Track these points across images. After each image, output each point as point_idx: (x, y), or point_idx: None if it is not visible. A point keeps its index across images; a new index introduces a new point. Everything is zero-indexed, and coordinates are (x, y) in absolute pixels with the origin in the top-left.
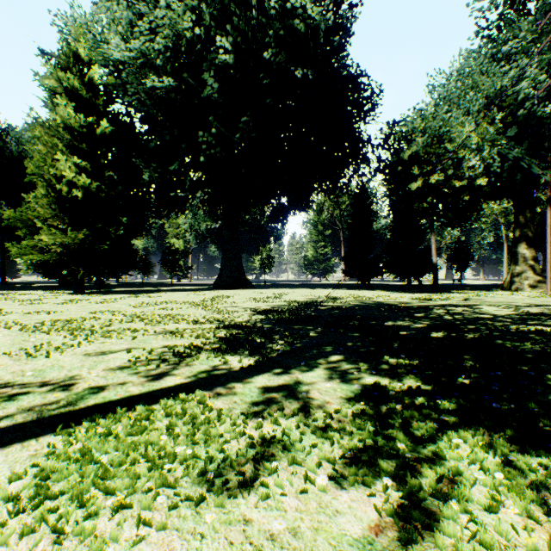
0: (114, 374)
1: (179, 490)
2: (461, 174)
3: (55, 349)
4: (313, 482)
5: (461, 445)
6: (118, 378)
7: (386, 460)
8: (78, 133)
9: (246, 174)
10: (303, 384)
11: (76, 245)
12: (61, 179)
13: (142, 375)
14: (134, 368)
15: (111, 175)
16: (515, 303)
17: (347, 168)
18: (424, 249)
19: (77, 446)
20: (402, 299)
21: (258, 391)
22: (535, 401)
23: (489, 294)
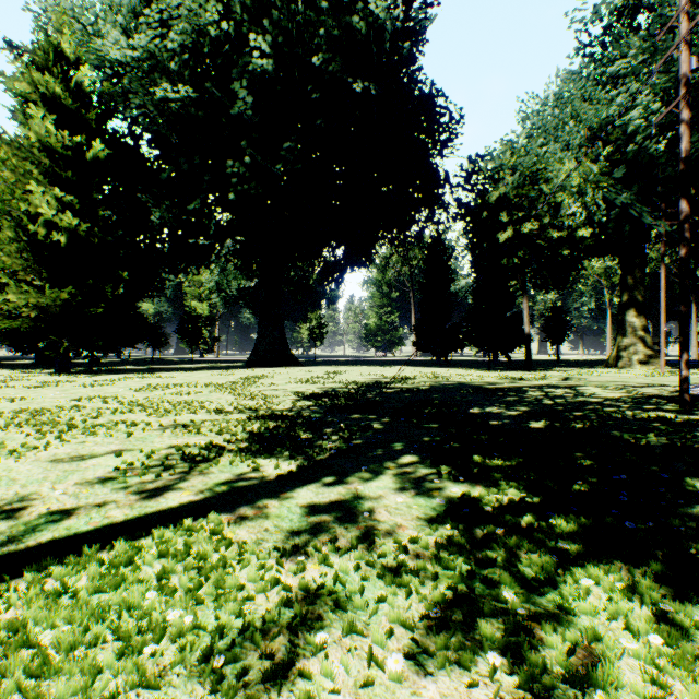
0: (90, 491)
1: (165, 692)
2: (560, 223)
3: (8, 453)
4: (382, 666)
5: (591, 589)
6: (95, 496)
7: (488, 618)
8: (61, 156)
9: (290, 217)
10: (365, 499)
11: (57, 308)
12: (37, 218)
13: (132, 491)
14: (122, 479)
15: (108, 215)
16: (626, 383)
17: (419, 213)
18: (514, 316)
19: (6, 615)
20: (488, 378)
21: (301, 511)
22: (680, 517)
23: (593, 372)
